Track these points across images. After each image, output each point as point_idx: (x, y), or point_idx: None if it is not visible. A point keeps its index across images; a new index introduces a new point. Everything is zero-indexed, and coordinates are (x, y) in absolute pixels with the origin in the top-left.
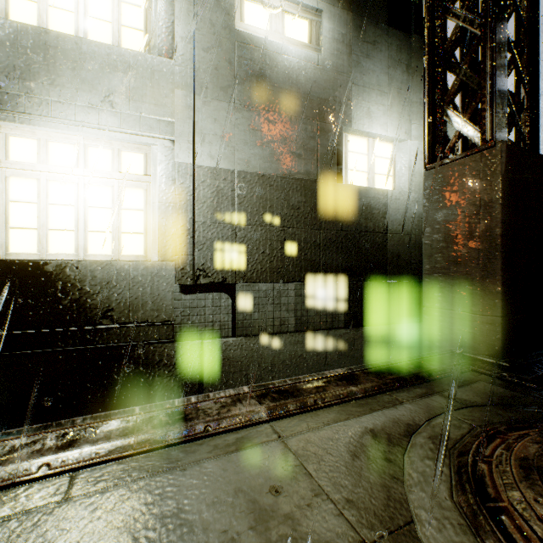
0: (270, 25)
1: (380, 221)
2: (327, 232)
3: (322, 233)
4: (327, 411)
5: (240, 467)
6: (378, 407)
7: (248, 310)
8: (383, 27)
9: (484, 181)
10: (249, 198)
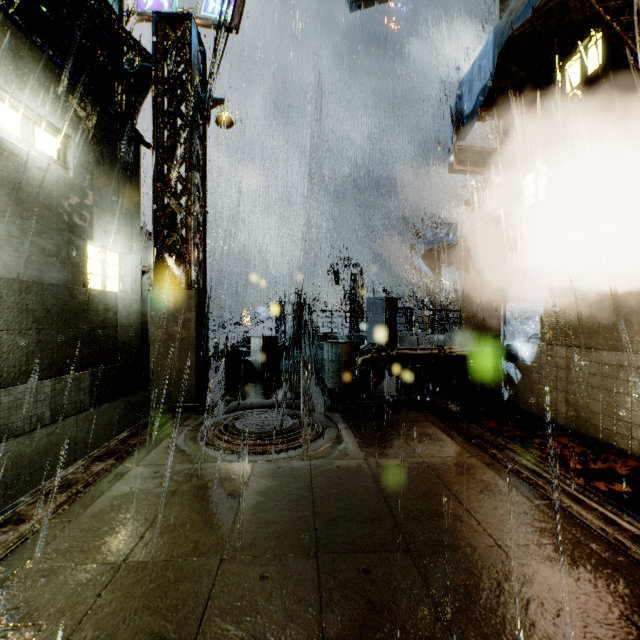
0: (22, 132)
1: (114, 318)
2: (76, 330)
3: (72, 332)
4: (141, 450)
5: (134, 477)
6: (162, 440)
7: (7, 415)
8: (116, 164)
9: (188, 307)
10: (6, 304)
